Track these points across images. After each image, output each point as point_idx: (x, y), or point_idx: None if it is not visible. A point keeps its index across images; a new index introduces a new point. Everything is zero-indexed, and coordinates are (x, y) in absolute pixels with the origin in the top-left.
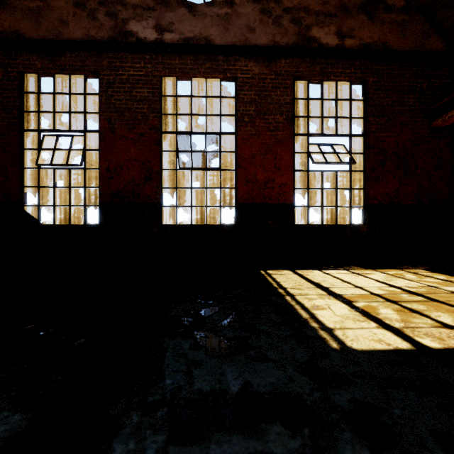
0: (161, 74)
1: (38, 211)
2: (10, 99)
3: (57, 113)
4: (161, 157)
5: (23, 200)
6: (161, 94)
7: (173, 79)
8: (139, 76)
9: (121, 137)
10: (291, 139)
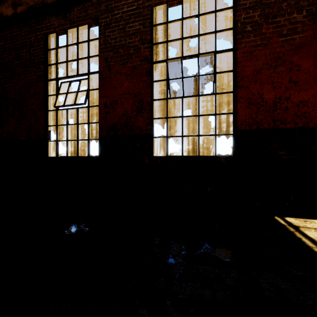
0: (151, 3)
1: (56, 145)
2: (39, 57)
3: (69, 62)
4: (152, 87)
5: (47, 137)
6: (152, 24)
7: (164, 8)
8: (131, 11)
9: (116, 74)
10: (315, 41)
